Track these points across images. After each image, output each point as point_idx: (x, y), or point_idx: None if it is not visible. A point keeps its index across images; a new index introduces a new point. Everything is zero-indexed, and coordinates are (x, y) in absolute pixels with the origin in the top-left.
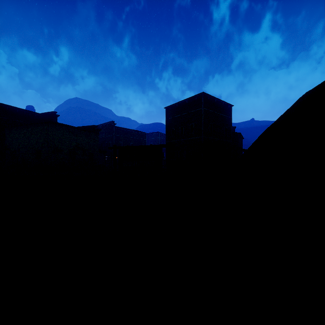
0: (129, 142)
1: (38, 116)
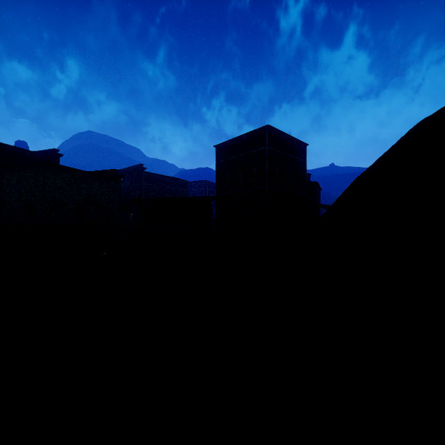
0: (165, 195)
1: (31, 155)
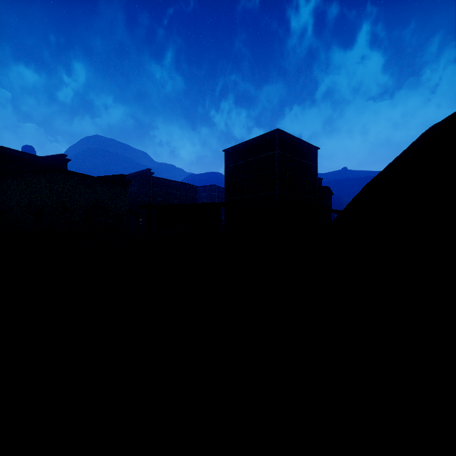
0: (173, 200)
1: (39, 161)
